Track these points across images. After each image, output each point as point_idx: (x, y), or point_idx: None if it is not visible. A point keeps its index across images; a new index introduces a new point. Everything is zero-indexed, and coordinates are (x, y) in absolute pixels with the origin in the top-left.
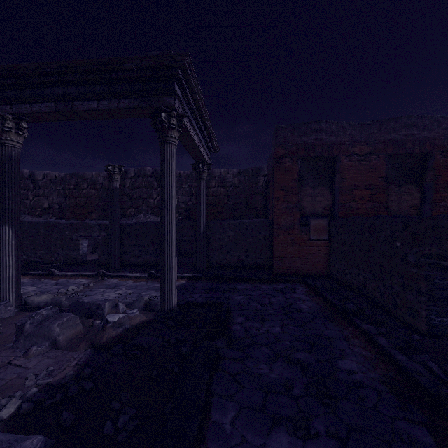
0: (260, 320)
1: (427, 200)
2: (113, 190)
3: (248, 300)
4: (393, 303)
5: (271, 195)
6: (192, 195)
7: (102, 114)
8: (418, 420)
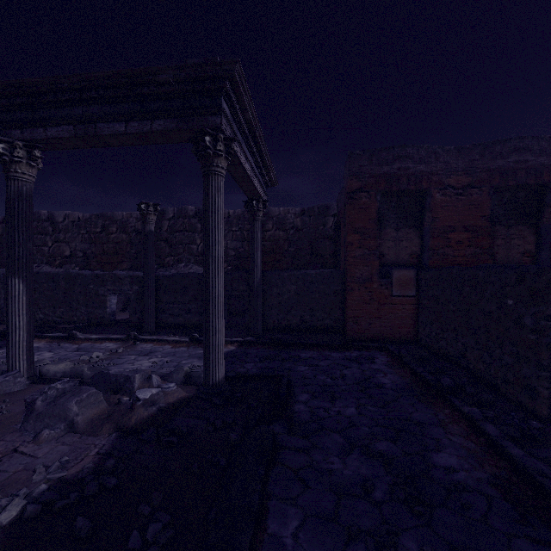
0: (329, 399)
1: (544, 245)
2: (147, 233)
3: (314, 372)
4: (502, 378)
5: (342, 240)
6: (244, 240)
7: (132, 139)
8: (545, 539)
